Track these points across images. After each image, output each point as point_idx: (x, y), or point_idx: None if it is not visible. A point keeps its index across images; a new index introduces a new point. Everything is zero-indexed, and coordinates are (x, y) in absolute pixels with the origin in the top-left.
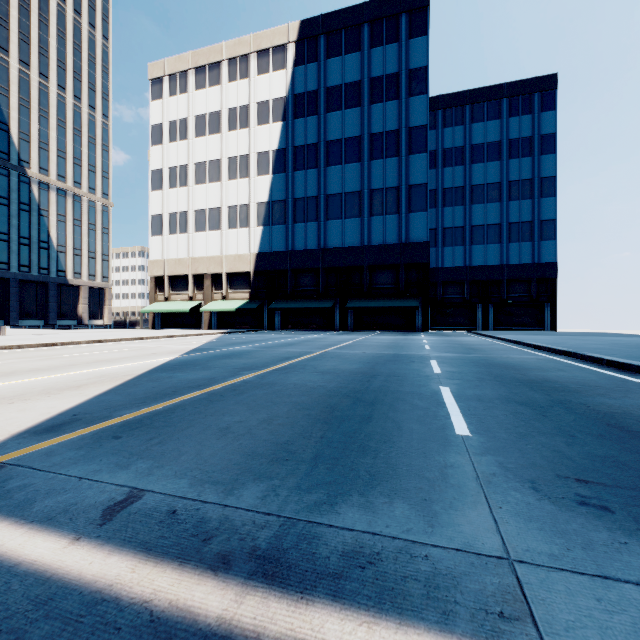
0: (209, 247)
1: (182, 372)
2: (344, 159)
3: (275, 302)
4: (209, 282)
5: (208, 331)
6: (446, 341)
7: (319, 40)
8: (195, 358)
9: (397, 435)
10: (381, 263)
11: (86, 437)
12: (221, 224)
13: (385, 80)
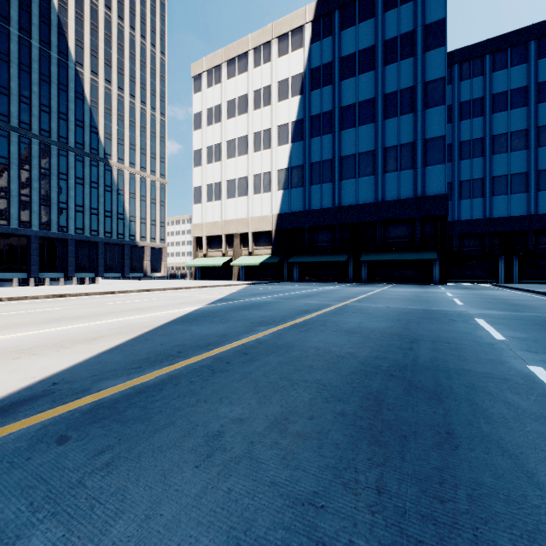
0: (238, 211)
1: (198, 325)
2: (358, 122)
3: (293, 257)
4: (238, 240)
5: (236, 282)
6: (475, 295)
7: (334, 15)
8: (217, 309)
9: (544, 508)
10: (395, 218)
11: (27, 433)
12: (248, 191)
13: (399, 40)
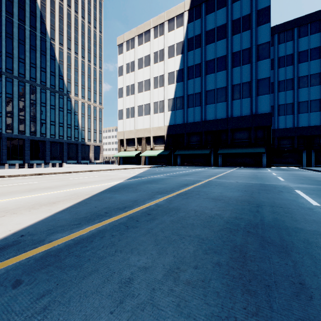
0: (144, 124)
1: (119, 193)
2: (216, 69)
3: (177, 151)
4: (144, 141)
5: (143, 166)
6: (290, 174)
7: (201, 6)
8: (131, 183)
9: None
10: (239, 127)
11: None
12: (150, 112)
13: (241, 20)
